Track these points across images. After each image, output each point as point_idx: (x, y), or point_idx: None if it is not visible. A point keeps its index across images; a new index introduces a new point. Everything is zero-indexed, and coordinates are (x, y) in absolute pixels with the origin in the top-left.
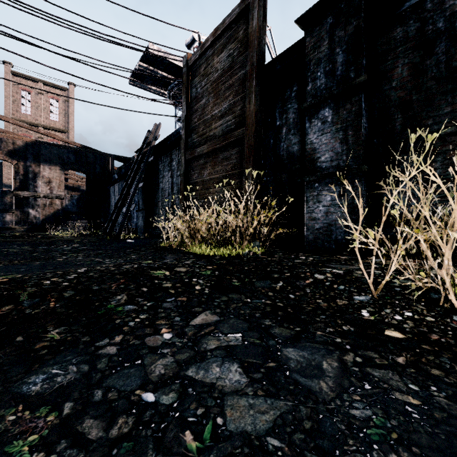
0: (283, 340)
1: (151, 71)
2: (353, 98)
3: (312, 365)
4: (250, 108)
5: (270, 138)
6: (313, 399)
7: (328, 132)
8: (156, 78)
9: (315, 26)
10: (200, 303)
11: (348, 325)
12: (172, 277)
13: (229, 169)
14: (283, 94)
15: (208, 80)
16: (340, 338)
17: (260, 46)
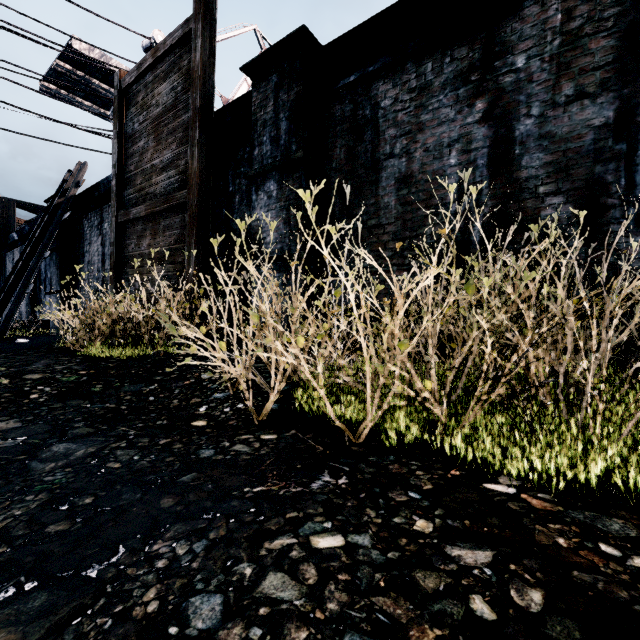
0: (68, 438)
1: (80, 77)
2: (294, 174)
3: (66, 453)
4: (193, 165)
5: (222, 207)
6: (22, 475)
7: (273, 209)
8: (91, 90)
9: (261, 81)
10: (14, 413)
11: (166, 420)
12: (8, 386)
13: (172, 242)
14: (236, 153)
15: (148, 115)
16: (138, 430)
17: (205, 87)
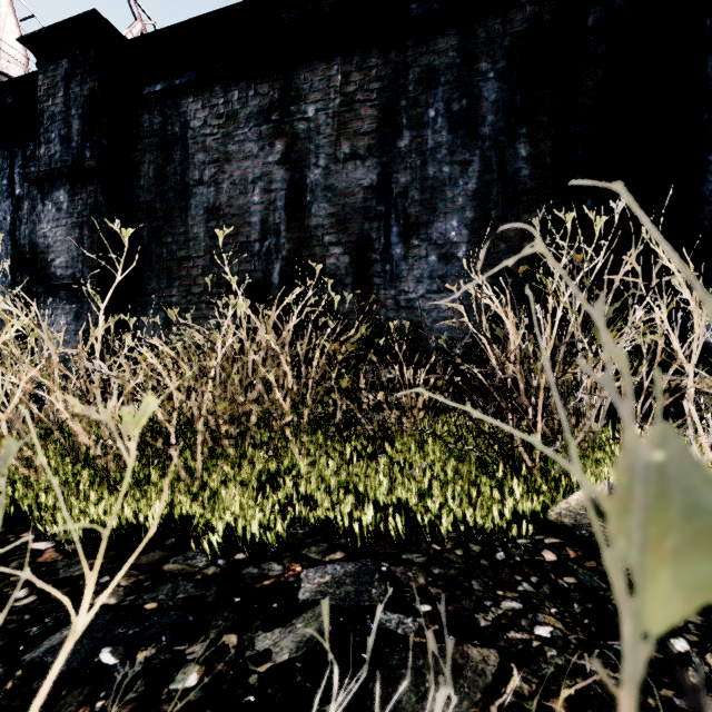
0: None
1: None
2: (89, 185)
3: None
4: None
5: (7, 213)
6: None
7: (63, 225)
8: None
9: (48, 62)
10: None
11: None
12: None
13: None
14: (25, 147)
15: None
16: None
17: None
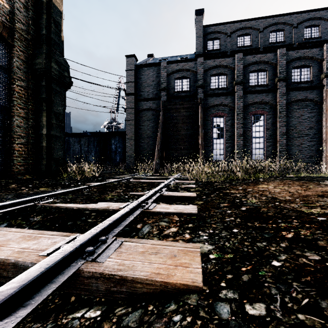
0: None
1: None
2: None
3: None
4: None
5: None
6: None
7: None
8: None
9: None
10: None
11: None
12: None
13: None
14: None
15: None
16: None
17: None
